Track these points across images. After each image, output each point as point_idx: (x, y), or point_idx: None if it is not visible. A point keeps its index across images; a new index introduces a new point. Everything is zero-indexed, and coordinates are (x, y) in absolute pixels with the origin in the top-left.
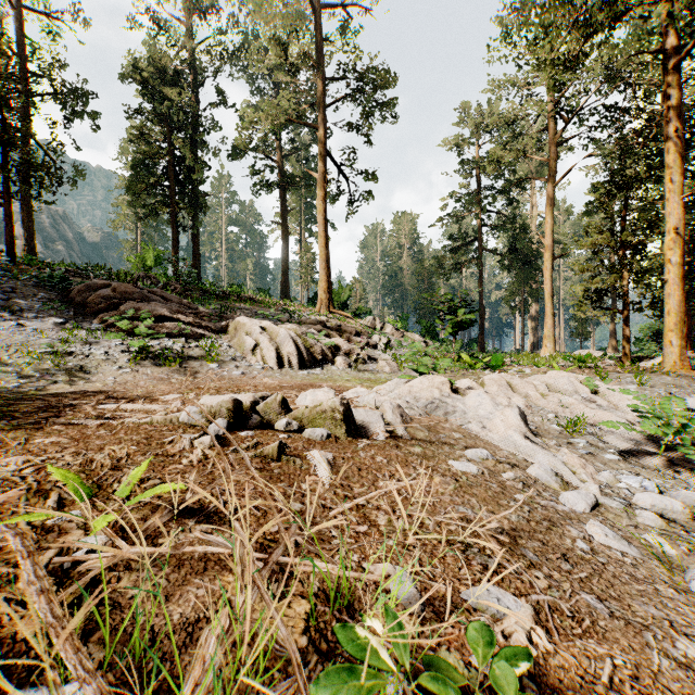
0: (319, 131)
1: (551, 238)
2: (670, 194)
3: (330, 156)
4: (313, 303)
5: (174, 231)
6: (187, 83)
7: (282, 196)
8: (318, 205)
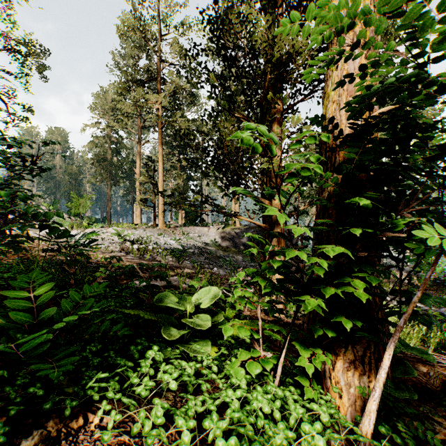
0: None
1: (139, 170)
2: (160, 170)
3: None
4: None
5: None
6: None
7: None
8: None
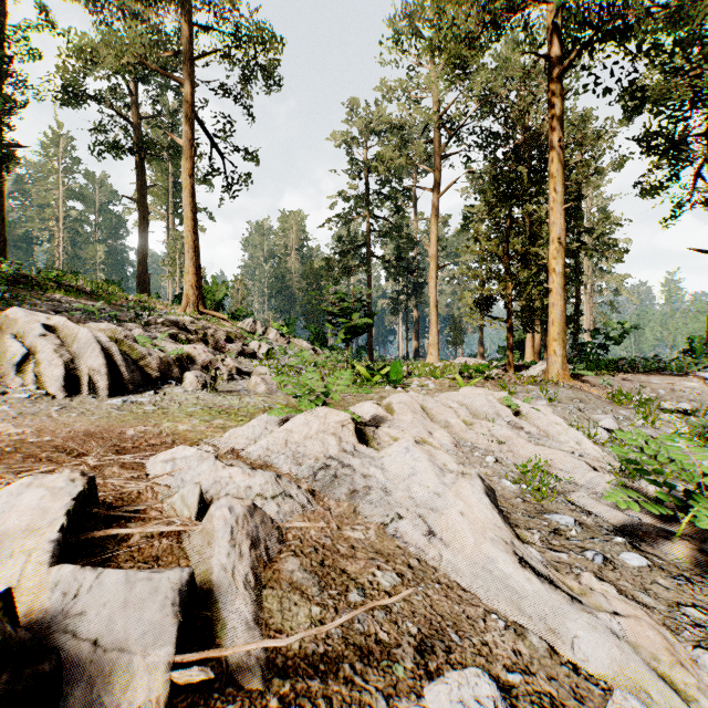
0: (185, 88)
1: (435, 247)
2: (555, 204)
3: (200, 122)
4: (181, 301)
5: None
6: None
7: (139, 166)
8: (184, 179)
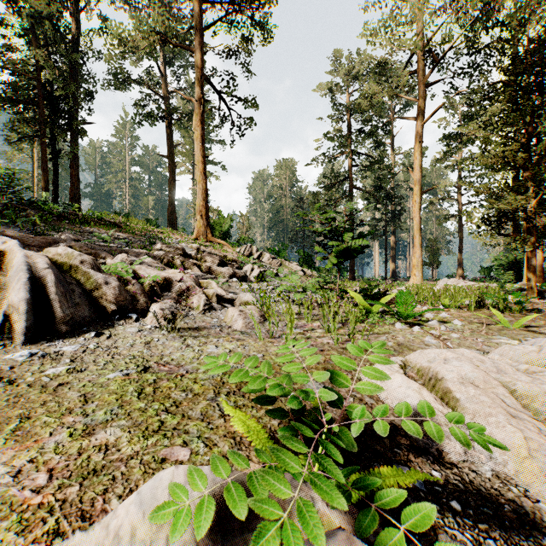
0: (196, 55)
1: (419, 173)
2: None
3: (209, 83)
4: None
5: (43, 154)
6: (59, 0)
7: (169, 130)
8: (195, 131)
